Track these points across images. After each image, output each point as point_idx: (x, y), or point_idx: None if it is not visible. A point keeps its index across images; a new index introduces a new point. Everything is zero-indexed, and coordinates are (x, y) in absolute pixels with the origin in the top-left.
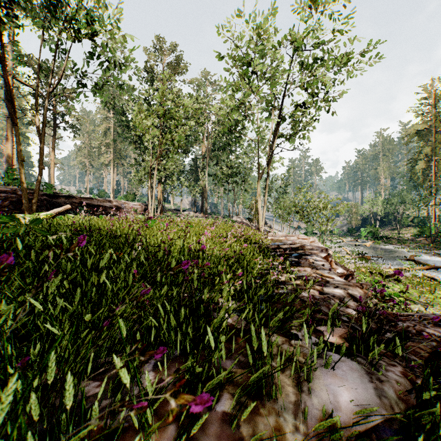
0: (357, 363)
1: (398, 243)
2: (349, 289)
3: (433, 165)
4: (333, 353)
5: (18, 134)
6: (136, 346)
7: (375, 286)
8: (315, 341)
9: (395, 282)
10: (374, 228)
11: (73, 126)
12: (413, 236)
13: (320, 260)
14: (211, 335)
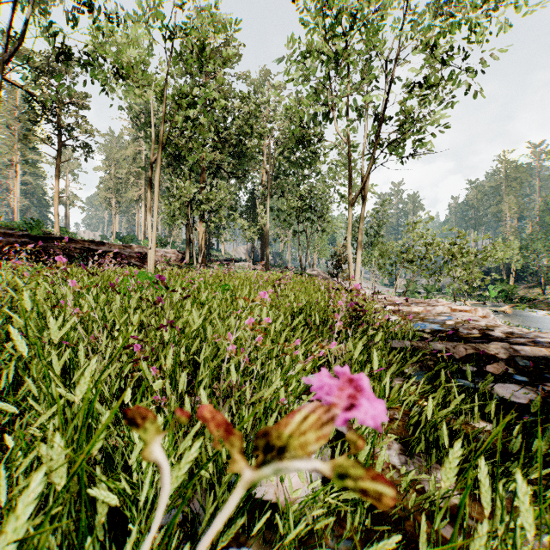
0: None
1: None
2: None
3: None
4: None
5: None
6: None
7: None
8: None
9: None
10: (508, 285)
11: (85, 145)
12: None
13: None
14: None
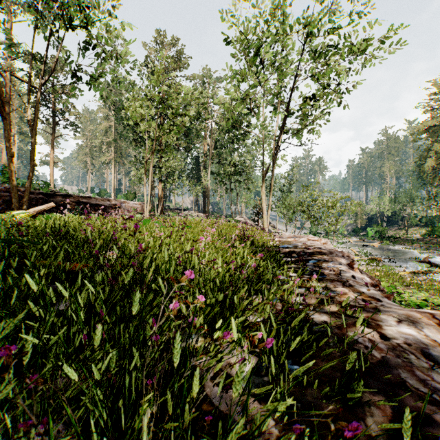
0: None
1: (407, 244)
2: (422, 326)
3: None
4: None
5: (7, 128)
6: None
7: None
8: None
9: (413, 287)
10: (381, 228)
11: (72, 124)
12: (423, 236)
13: (346, 270)
14: None
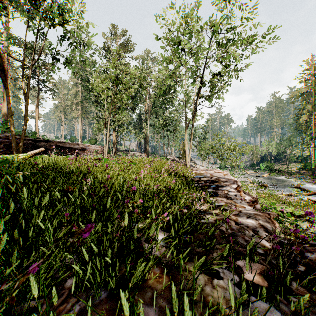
0: (282, 315)
1: (287, 175)
2: (260, 219)
3: (312, 118)
4: (255, 298)
5: (8, 95)
6: (41, 315)
7: (278, 213)
8: (236, 281)
9: (286, 204)
10: (270, 163)
11: (51, 90)
12: (298, 169)
13: (232, 191)
14: (126, 301)
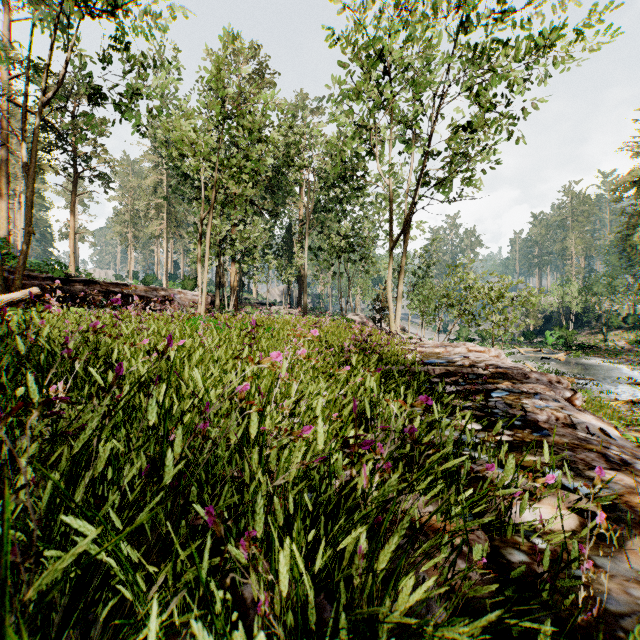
0: None
1: (608, 355)
2: None
3: None
4: None
5: None
6: None
7: None
8: None
9: (636, 427)
10: (567, 331)
11: (103, 176)
12: (631, 343)
13: (580, 415)
14: None
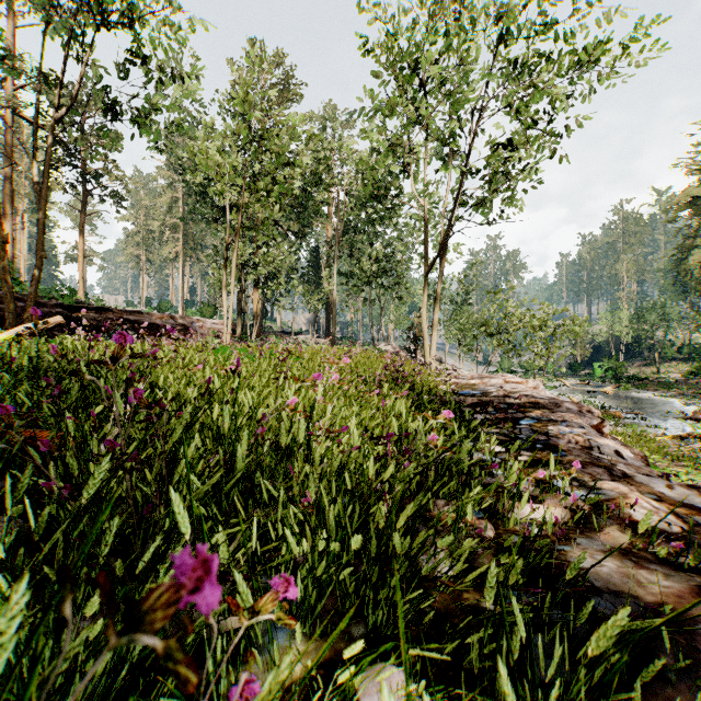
0: None
1: (661, 388)
2: None
3: None
4: None
5: None
6: None
7: None
8: None
9: (682, 462)
10: (616, 363)
11: (115, 194)
12: (685, 376)
13: (600, 440)
14: None
